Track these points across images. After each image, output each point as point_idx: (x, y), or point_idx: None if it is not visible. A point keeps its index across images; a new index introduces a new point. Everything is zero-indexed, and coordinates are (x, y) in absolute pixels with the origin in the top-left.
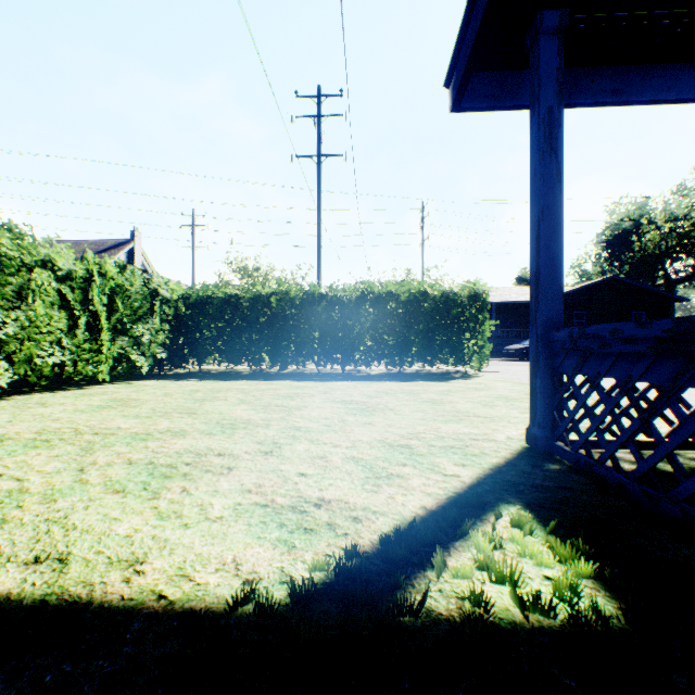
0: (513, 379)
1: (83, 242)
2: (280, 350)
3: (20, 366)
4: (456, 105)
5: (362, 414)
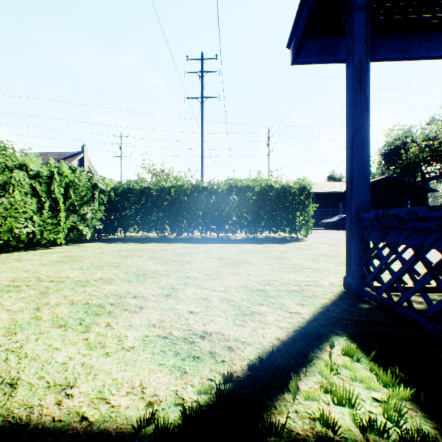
0: (328, 242)
1: (50, 153)
2: (177, 223)
3: (4, 234)
4: (295, 60)
5: (231, 266)
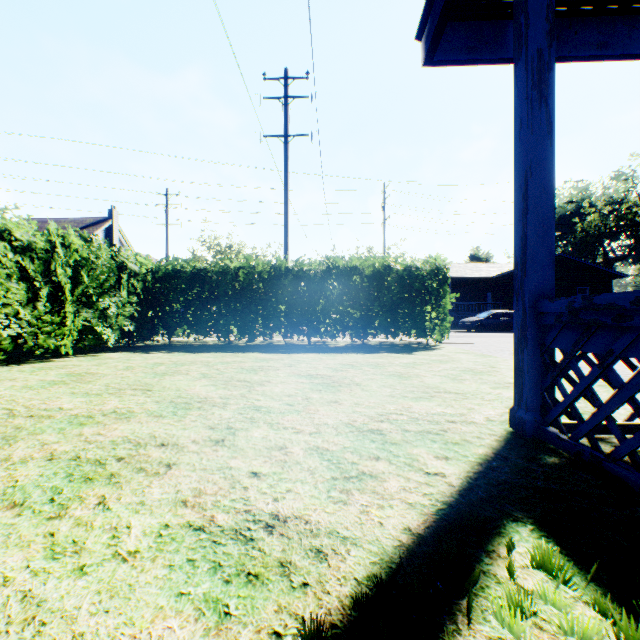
0: (474, 351)
1: (62, 220)
2: (248, 322)
3: None
4: (430, 57)
5: (327, 390)
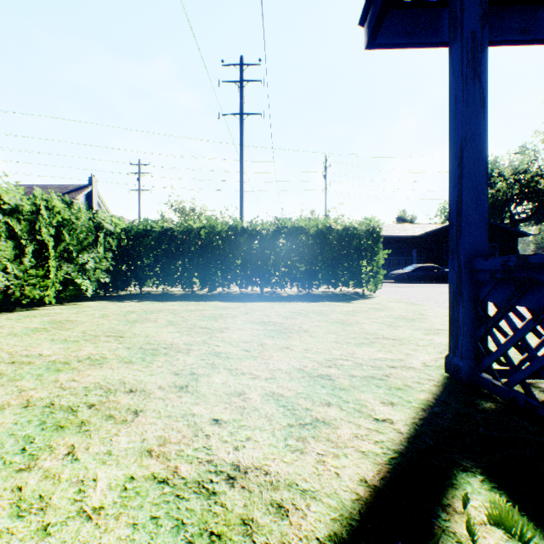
0: (404, 299)
1: (49, 186)
2: (209, 275)
3: None
4: (372, 41)
5: (279, 336)
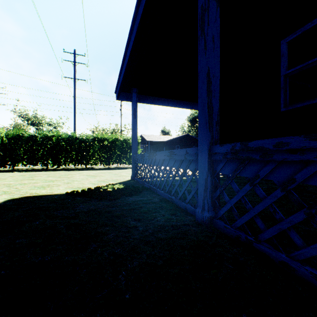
0: None
1: None
2: (58, 159)
3: None
4: (117, 99)
5: (93, 177)
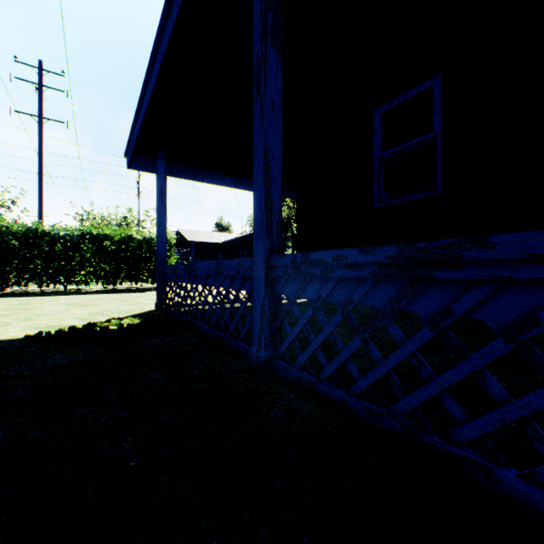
0: None
1: None
2: (2, 274)
3: None
4: (130, 168)
5: (80, 307)
